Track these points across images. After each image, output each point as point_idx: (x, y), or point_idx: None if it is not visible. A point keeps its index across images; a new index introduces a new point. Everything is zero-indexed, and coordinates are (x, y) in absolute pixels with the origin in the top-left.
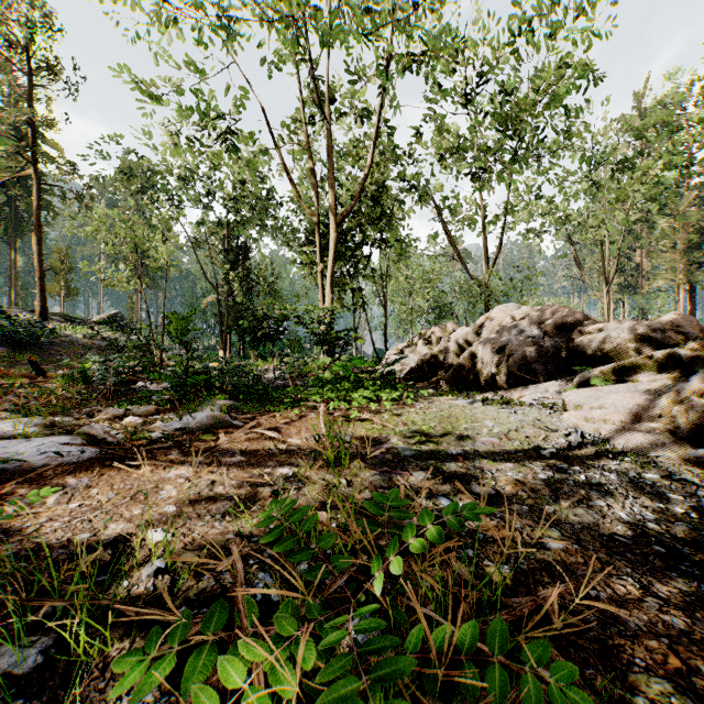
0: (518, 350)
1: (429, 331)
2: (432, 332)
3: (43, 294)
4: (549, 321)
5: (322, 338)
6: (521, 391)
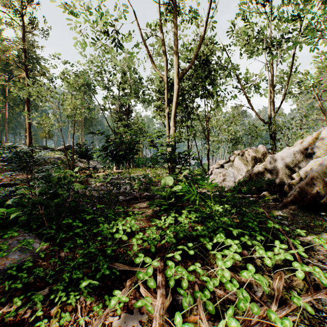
0: None
1: (242, 152)
2: (247, 152)
3: (30, 135)
4: None
5: (167, 157)
6: None
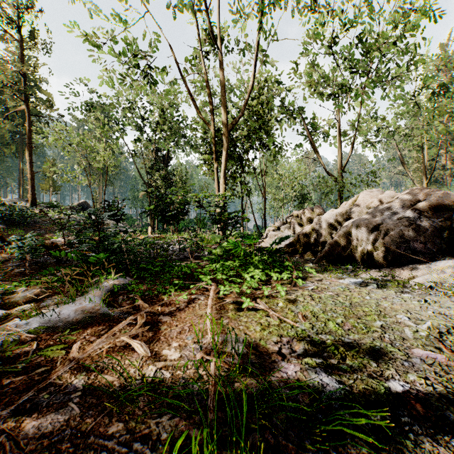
0: (395, 229)
1: (299, 213)
2: (303, 213)
3: (33, 189)
4: (422, 202)
5: (217, 218)
6: (409, 270)
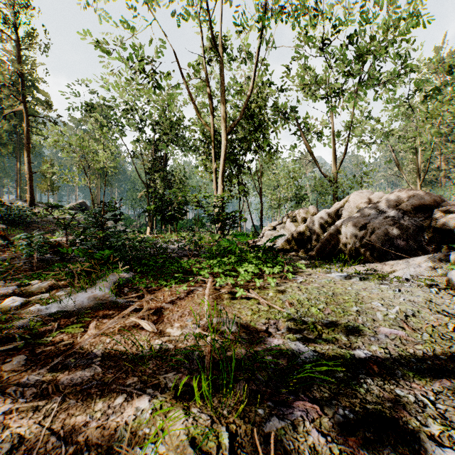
0: (380, 228)
1: (295, 213)
2: (298, 214)
3: (31, 189)
4: (406, 203)
5: (215, 218)
6: (391, 265)
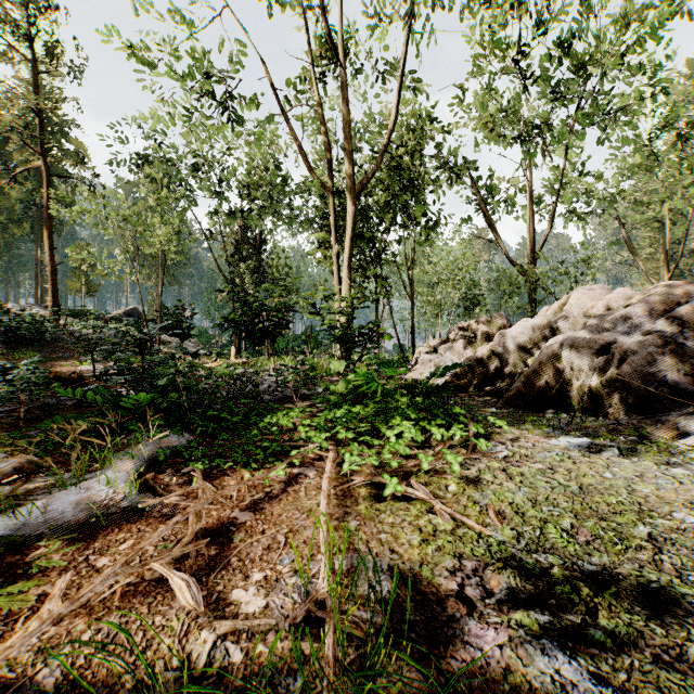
0: (638, 351)
1: (469, 325)
2: (475, 326)
3: (55, 289)
4: (685, 306)
5: (338, 333)
6: (672, 422)
